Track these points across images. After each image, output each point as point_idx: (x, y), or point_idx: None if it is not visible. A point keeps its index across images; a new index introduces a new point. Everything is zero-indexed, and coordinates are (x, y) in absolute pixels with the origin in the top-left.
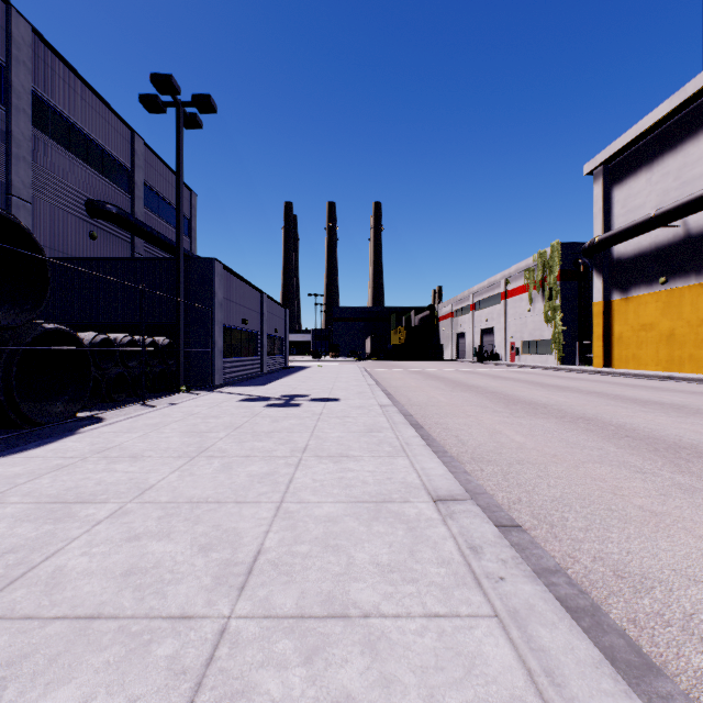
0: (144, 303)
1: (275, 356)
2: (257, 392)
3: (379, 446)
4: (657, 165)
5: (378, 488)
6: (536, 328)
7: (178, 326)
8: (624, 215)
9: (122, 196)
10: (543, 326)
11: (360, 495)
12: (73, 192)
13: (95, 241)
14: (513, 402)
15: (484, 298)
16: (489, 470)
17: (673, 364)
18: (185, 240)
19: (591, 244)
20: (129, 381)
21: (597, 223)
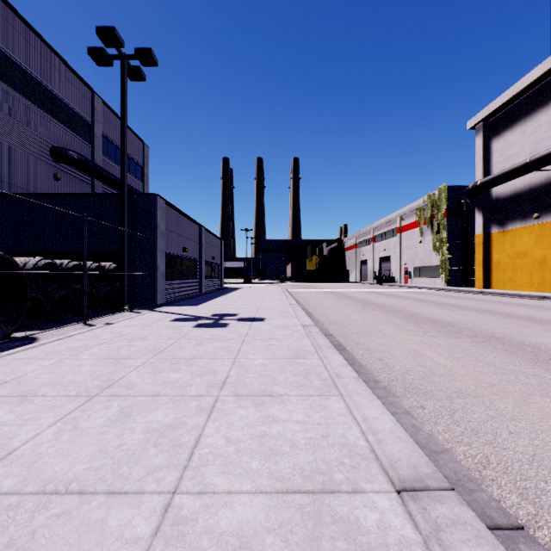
0: (85, 230)
1: (212, 279)
2: (191, 311)
3: (306, 379)
4: (531, 119)
5: (312, 457)
6: (426, 256)
7: (123, 253)
8: (501, 162)
9: (83, 145)
10: (431, 255)
11: (289, 475)
12: (38, 140)
13: (59, 181)
14: (421, 320)
15: (383, 232)
16: (430, 407)
17: (545, 285)
18: (138, 183)
19: (474, 186)
20: (74, 302)
21: (478, 169)
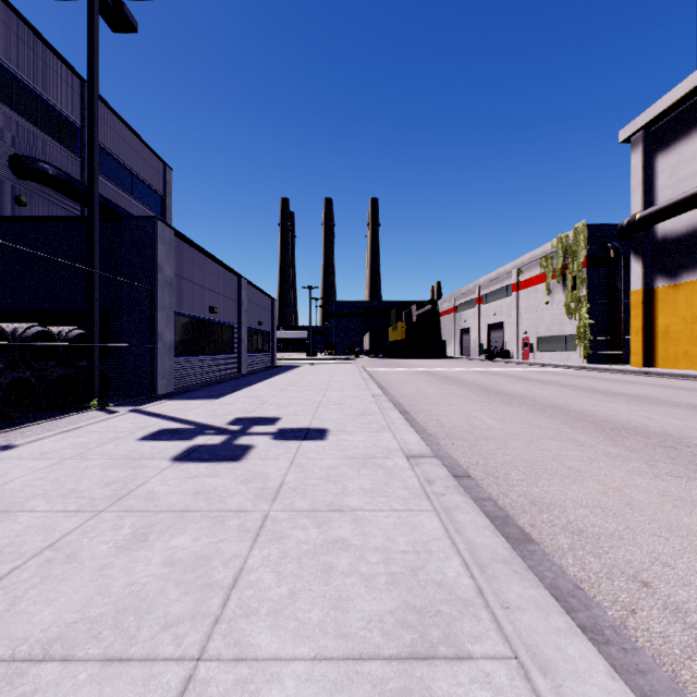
0: None
1: (259, 353)
2: (198, 412)
3: None
4: None
5: None
6: (555, 323)
7: (90, 310)
8: (672, 187)
9: (67, 157)
10: (563, 320)
11: None
12: None
13: (24, 208)
14: (610, 429)
15: (492, 290)
16: None
17: None
18: None
19: (631, 221)
20: None
21: (635, 198)
